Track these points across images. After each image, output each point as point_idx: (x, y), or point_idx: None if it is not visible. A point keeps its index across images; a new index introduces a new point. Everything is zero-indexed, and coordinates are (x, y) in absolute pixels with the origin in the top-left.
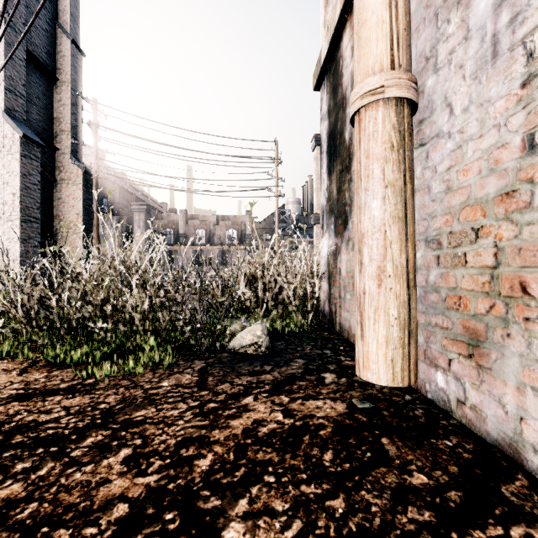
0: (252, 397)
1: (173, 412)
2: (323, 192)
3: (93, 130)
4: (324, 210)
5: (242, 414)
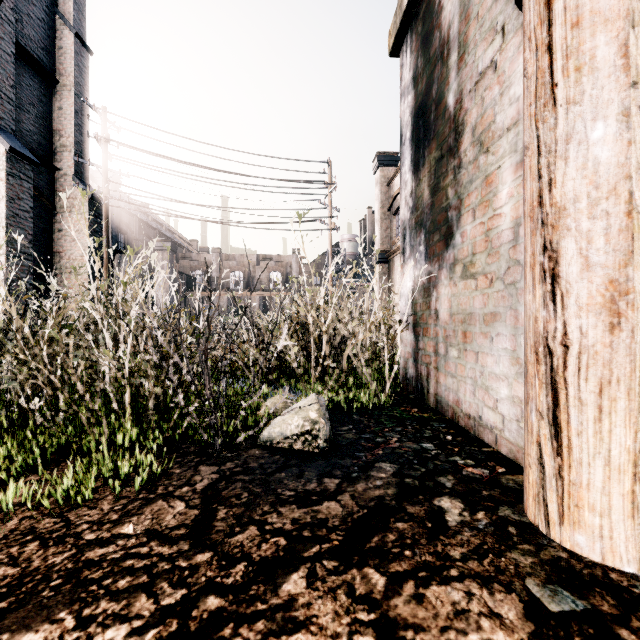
0: (304, 572)
1: (114, 632)
2: (404, 201)
3: (102, 146)
4: (405, 227)
5: (280, 639)
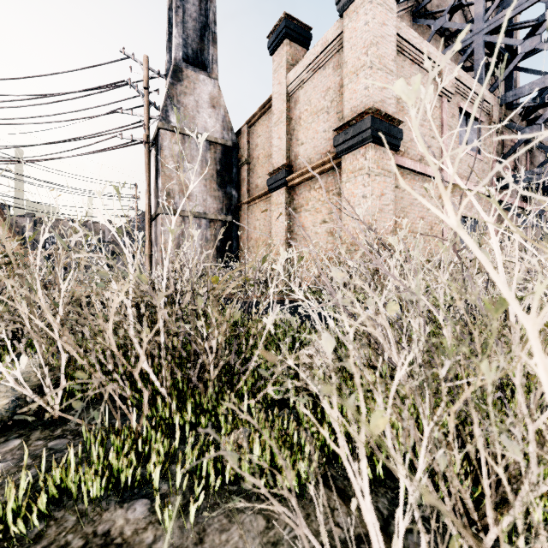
0: None
1: None
2: None
3: None
4: None
5: None
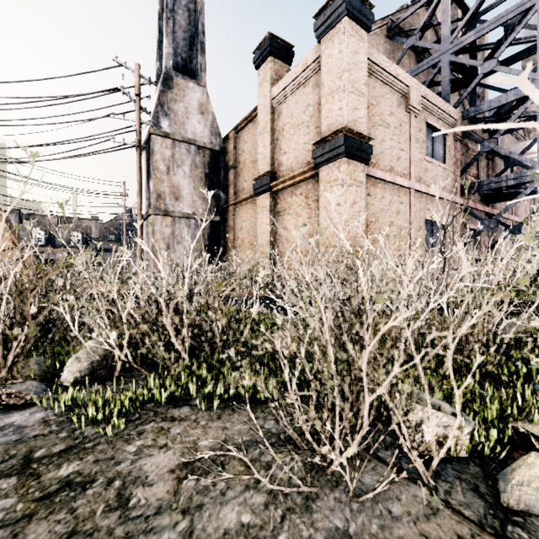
0: None
1: None
2: None
3: None
4: None
5: None
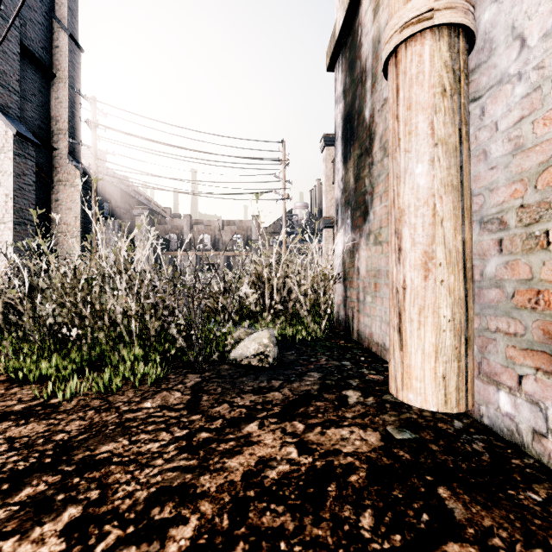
0: (257, 423)
1: (151, 446)
2: (337, 184)
3: (92, 129)
4: (338, 204)
5: (243, 448)
